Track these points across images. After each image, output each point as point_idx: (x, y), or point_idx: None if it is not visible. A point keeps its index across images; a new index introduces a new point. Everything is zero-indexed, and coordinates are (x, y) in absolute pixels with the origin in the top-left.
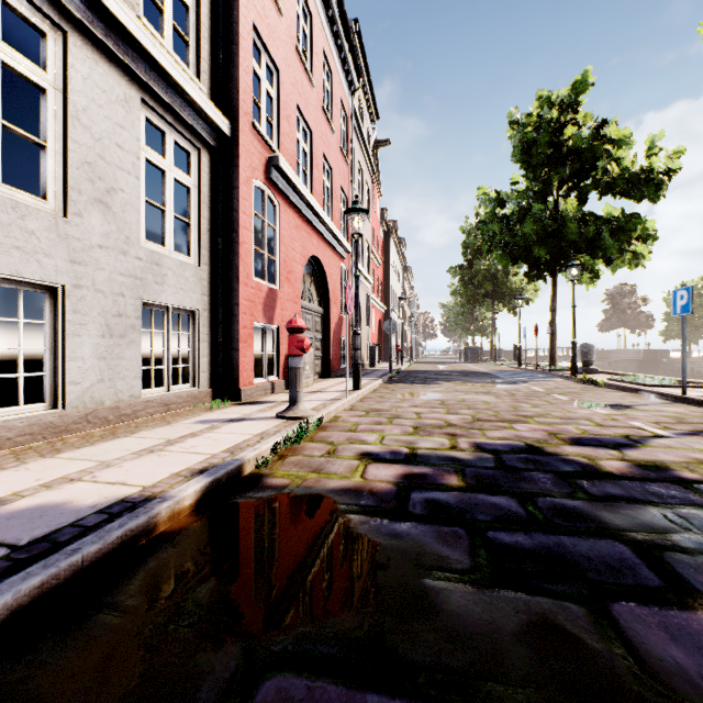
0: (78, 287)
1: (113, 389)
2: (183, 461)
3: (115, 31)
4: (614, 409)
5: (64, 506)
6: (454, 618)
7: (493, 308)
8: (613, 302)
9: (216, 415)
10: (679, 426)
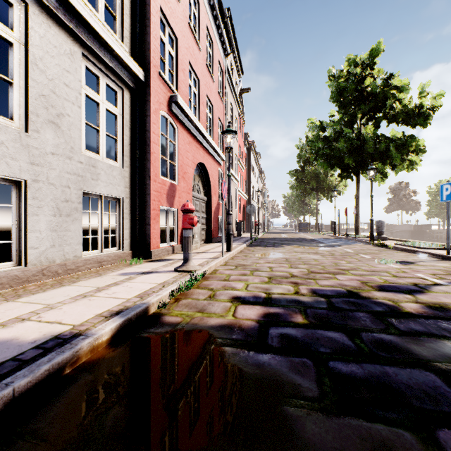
0: (36, 181)
1: (62, 252)
2: (106, 304)
3: (63, 5)
4: (402, 264)
5: (11, 342)
6: (310, 446)
7: (317, 197)
8: (394, 194)
9: (134, 269)
10: (449, 277)
